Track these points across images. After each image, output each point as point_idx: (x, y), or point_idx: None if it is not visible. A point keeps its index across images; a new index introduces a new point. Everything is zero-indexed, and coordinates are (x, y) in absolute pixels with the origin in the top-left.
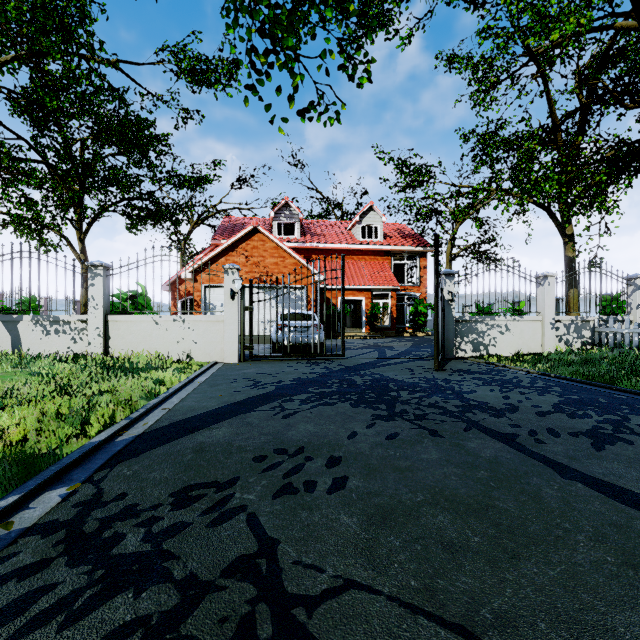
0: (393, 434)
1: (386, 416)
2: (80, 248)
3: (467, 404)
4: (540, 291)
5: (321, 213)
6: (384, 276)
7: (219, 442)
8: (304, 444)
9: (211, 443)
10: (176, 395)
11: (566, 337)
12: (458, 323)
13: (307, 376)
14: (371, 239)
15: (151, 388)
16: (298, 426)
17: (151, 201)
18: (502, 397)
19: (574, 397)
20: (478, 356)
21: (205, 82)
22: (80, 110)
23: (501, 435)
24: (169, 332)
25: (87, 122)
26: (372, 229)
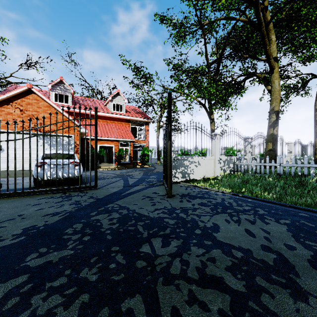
0: None
1: None
2: None
3: (236, 260)
4: (213, 142)
5: (89, 96)
6: (126, 133)
7: None
8: None
9: None
10: None
11: (224, 167)
12: (174, 160)
13: (46, 221)
14: (118, 111)
15: None
16: None
17: None
18: (247, 233)
19: (288, 222)
20: (185, 180)
21: None
22: None
23: None
24: None
25: None
26: (119, 106)
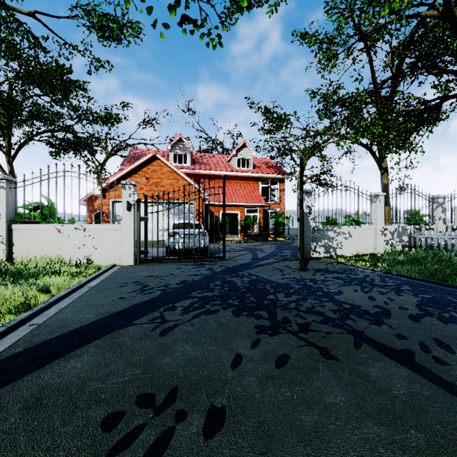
0: (282, 357)
1: (270, 328)
2: (9, 169)
3: (342, 308)
4: (373, 206)
5: (207, 149)
6: (254, 196)
7: (68, 384)
8: (178, 382)
9: (56, 387)
10: (57, 304)
11: (391, 241)
12: (314, 231)
13: (192, 278)
14: (244, 168)
15: (24, 300)
16: (175, 348)
17: (70, 133)
18: (368, 298)
19: (427, 296)
20: (329, 256)
21: (113, 37)
22: (1, 50)
23: (396, 353)
24: (71, 239)
25: (8, 62)
26: (245, 161)
